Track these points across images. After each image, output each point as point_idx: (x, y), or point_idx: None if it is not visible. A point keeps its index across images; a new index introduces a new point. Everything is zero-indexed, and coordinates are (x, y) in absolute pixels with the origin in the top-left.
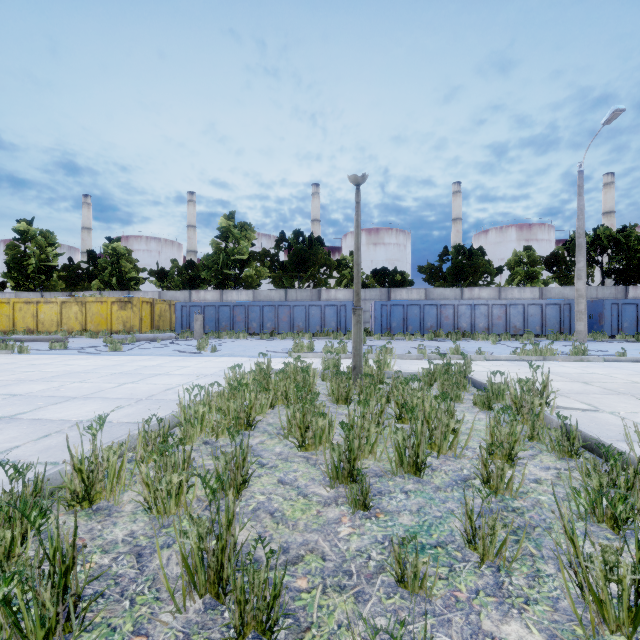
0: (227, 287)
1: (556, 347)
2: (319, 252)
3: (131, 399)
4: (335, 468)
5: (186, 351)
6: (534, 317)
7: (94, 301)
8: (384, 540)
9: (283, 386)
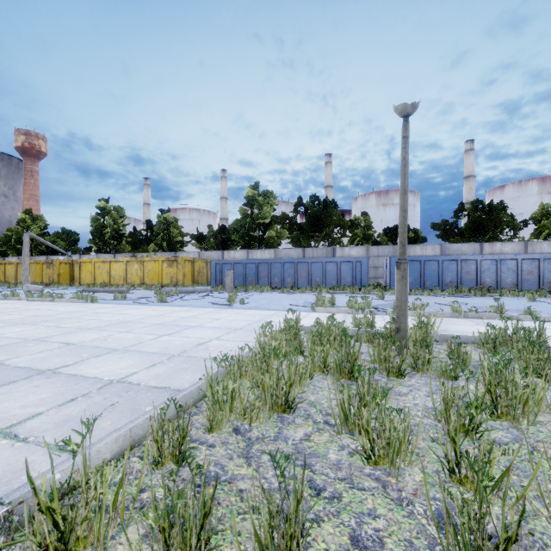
0: (252, 247)
1: None
2: (333, 214)
3: (164, 355)
4: (464, 547)
5: (218, 303)
6: None
7: (149, 260)
8: None
9: (320, 351)
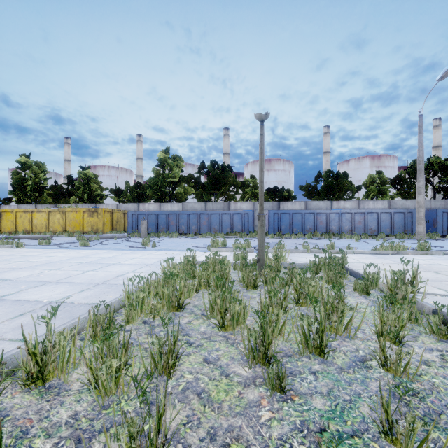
0: (164, 201)
1: (403, 244)
2: (229, 176)
3: (91, 284)
4: (252, 351)
5: (134, 246)
6: (385, 222)
7: (71, 211)
8: (303, 427)
9: (205, 275)
